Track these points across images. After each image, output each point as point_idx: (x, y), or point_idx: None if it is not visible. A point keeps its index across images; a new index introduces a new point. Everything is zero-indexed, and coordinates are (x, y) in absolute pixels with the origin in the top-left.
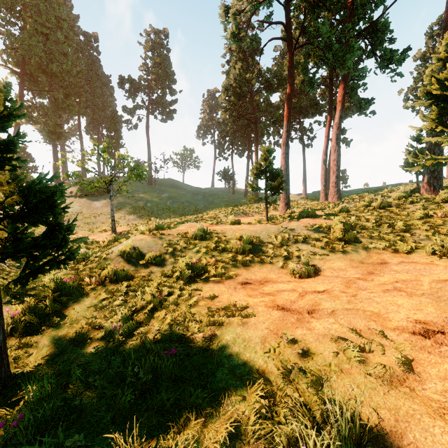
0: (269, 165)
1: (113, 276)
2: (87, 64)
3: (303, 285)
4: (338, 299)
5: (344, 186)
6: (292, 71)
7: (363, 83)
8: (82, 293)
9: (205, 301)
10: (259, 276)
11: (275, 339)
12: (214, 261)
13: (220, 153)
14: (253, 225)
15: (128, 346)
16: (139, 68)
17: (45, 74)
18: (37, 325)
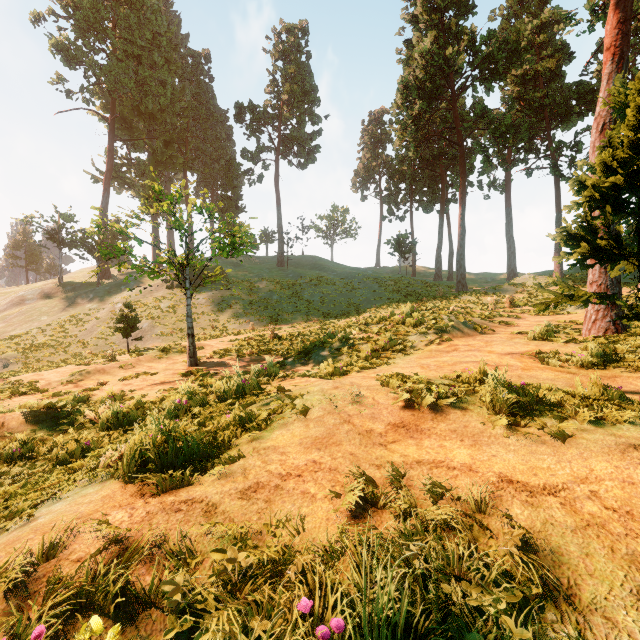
0: None
1: None
2: (195, 95)
3: None
4: None
5: None
6: None
7: None
8: None
9: None
10: None
11: None
12: None
13: (390, 210)
14: None
15: None
16: (265, 89)
17: (141, 117)
18: None
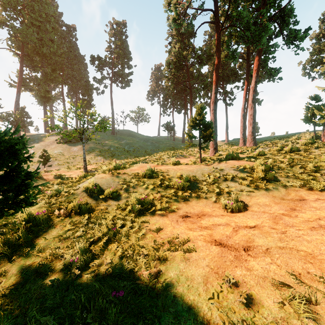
0: (202, 119)
1: (77, 209)
2: (68, 47)
3: (235, 219)
4: (269, 236)
5: (256, 134)
6: (219, 47)
7: (273, 56)
8: (51, 224)
9: (152, 233)
10: (196, 209)
11: (216, 280)
12: (159, 196)
13: (164, 111)
14: (190, 166)
15: (83, 279)
16: (105, 49)
17: (38, 55)
18: (9, 254)
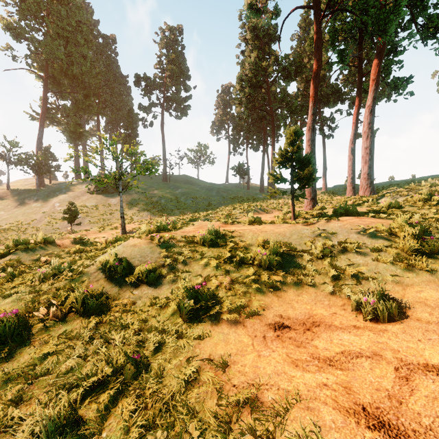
0: (296, 150)
1: (78, 306)
2: (106, 65)
3: (389, 341)
4: None
5: None
6: (320, 44)
7: (398, 61)
8: (25, 338)
9: (213, 369)
10: (299, 310)
11: None
12: (229, 281)
13: (234, 148)
14: (278, 226)
15: None
16: (154, 66)
17: (67, 77)
18: None
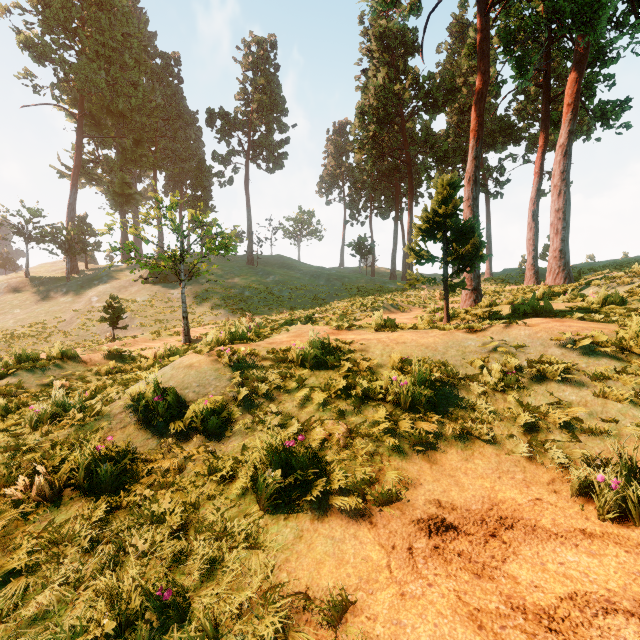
0: (452, 212)
1: (81, 477)
2: (165, 96)
3: None
4: None
5: None
6: (487, 47)
7: (607, 75)
8: None
9: (313, 626)
10: (472, 490)
11: None
12: (344, 431)
13: (352, 215)
14: (424, 333)
15: None
16: (235, 96)
17: (110, 115)
18: None
